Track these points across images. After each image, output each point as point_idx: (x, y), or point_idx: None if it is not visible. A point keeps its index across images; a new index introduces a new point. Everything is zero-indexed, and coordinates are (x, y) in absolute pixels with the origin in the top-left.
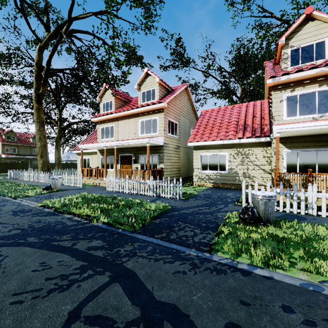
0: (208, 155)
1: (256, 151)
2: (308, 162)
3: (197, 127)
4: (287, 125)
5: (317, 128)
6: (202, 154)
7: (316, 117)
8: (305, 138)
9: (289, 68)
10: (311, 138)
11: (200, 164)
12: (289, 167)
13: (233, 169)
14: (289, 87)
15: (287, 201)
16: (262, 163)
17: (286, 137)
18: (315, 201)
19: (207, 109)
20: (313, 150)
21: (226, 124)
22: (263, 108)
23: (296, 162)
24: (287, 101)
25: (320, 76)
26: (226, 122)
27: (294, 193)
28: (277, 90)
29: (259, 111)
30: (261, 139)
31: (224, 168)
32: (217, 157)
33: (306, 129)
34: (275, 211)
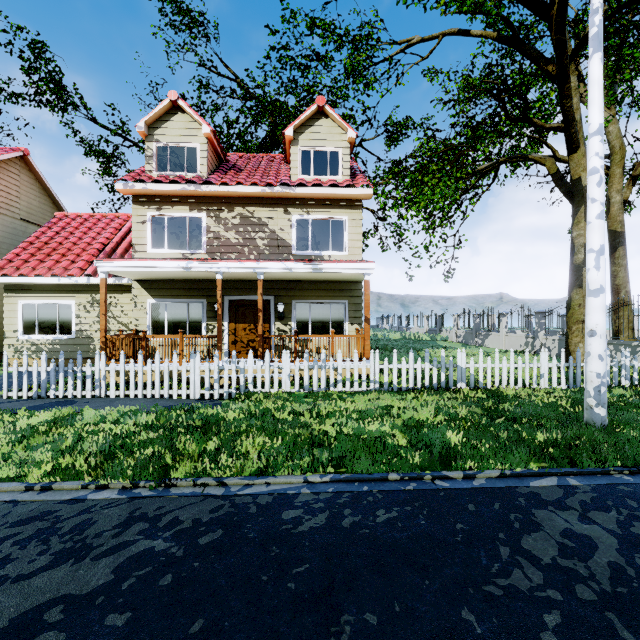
0: (38, 303)
1: (123, 301)
2: (178, 319)
3: (21, 246)
4: (111, 262)
5: (150, 271)
6: (23, 302)
7: (187, 254)
8: (175, 283)
9: (155, 173)
10: (182, 284)
11: (18, 322)
12: (156, 326)
13: (85, 332)
14: (155, 202)
15: (70, 381)
16: (131, 321)
17: (150, 280)
18: (103, 376)
19: (68, 213)
20: (184, 302)
21: (81, 247)
22: None
23: (165, 319)
24: (154, 223)
25: (191, 196)
26: (85, 243)
27: (79, 367)
28: (139, 203)
29: None
30: (123, 280)
31: (69, 330)
32: (55, 309)
33: (139, 271)
34: (51, 399)
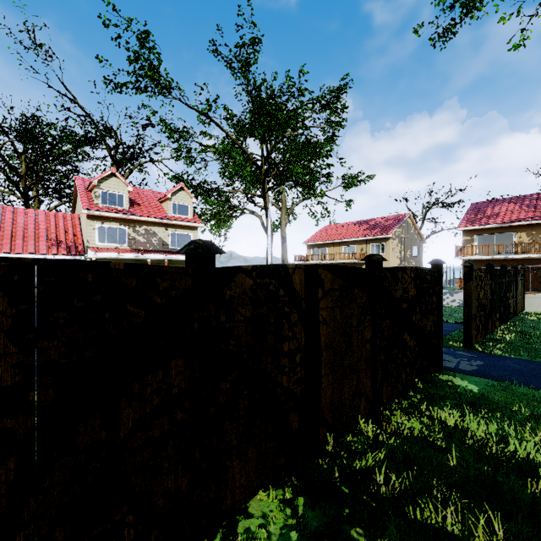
0: None
1: None
2: None
3: None
4: (101, 253)
5: (119, 257)
6: None
7: (118, 246)
8: (112, 260)
9: (101, 205)
10: (115, 261)
11: None
12: None
13: None
14: (100, 219)
15: None
16: None
17: (98, 258)
18: None
19: None
20: None
21: (33, 235)
22: (74, 224)
23: None
24: (99, 230)
25: (121, 218)
26: (32, 232)
27: None
28: (91, 219)
29: (71, 228)
30: (77, 257)
31: None
32: None
33: (113, 257)
34: None
